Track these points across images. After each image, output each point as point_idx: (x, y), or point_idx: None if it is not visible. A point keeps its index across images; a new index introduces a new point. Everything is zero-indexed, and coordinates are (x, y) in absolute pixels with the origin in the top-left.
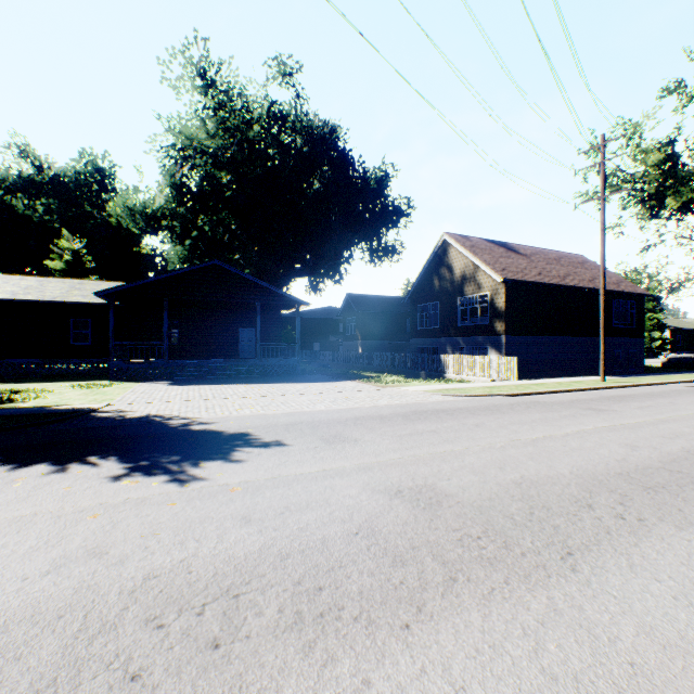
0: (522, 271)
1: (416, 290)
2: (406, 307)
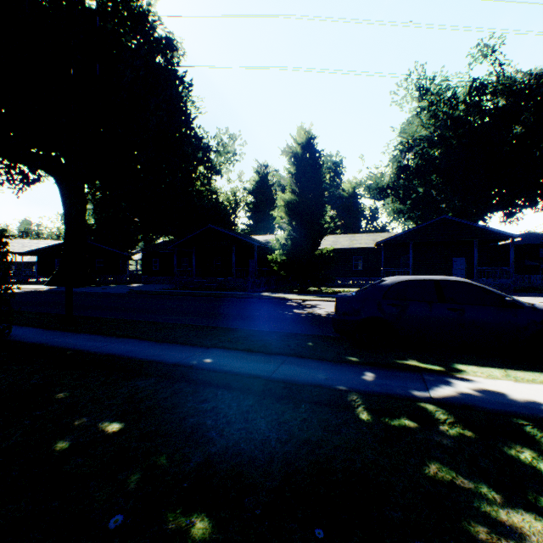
0: None
1: None
2: None
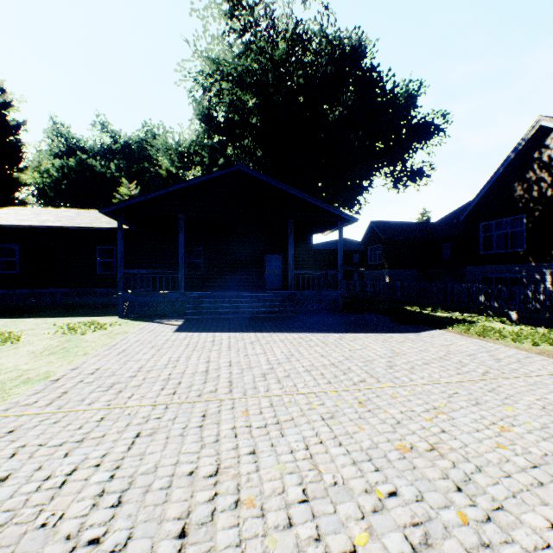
0: None
1: (479, 204)
2: (440, 232)
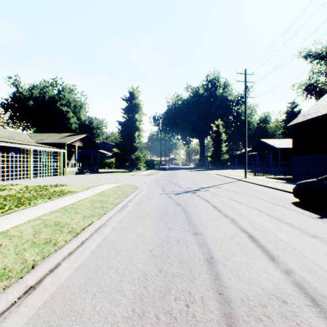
0: (318, 110)
1: None
2: None
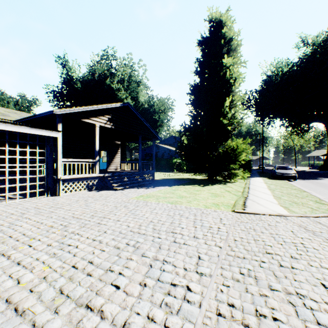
0: None
1: None
2: None
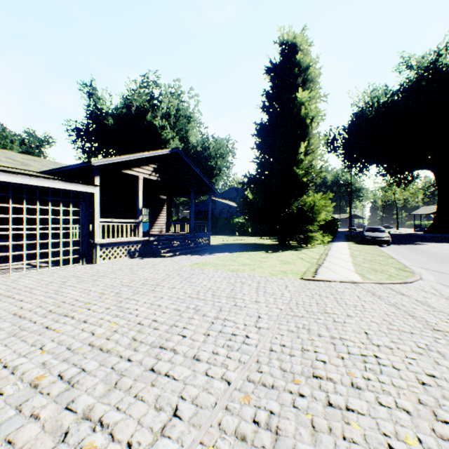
0: None
1: None
2: None
